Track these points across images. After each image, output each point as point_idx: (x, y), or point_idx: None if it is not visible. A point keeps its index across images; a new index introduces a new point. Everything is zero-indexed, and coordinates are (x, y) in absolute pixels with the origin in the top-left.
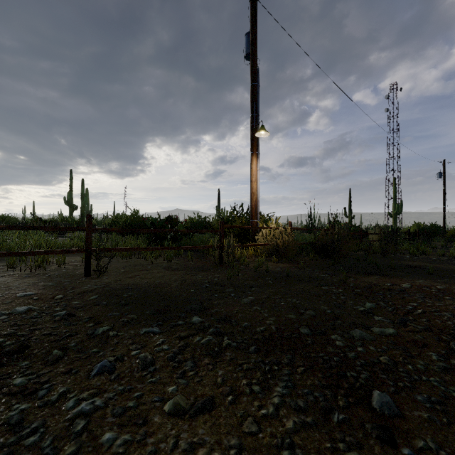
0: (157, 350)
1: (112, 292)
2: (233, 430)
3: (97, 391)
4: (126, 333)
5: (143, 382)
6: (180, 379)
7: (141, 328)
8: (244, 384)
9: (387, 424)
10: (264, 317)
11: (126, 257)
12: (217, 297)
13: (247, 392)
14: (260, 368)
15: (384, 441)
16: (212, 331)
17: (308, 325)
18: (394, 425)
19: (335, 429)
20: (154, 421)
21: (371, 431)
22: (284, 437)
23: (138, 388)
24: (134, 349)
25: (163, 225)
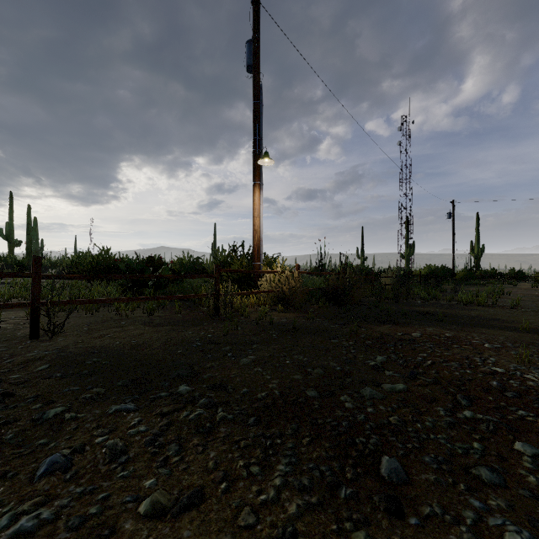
0: (131, 433)
1: (70, 359)
2: (226, 526)
3: (44, 498)
4: (88, 414)
5: (111, 479)
6: (161, 469)
7: (111, 405)
8: (240, 467)
9: (395, 493)
10: (266, 380)
11: (91, 310)
12: (210, 358)
13: (244, 476)
14: (260, 444)
15: (391, 514)
16: (204, 403)
17: (316, 387)
18: (403, 493)
19: (342, 507)
20: (125, 528)
21: (379, 504)
22: (286, 525)
23: (105, 487)
24: (99, 435)
25: (142, 268)
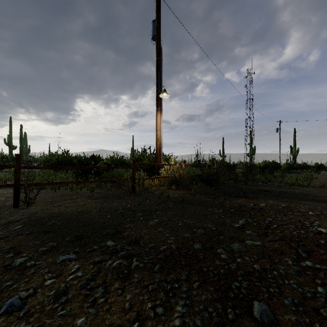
0: (71, 278)
1: (37, 221)
2: None
3: None
4: (43, 262)
5: (52, 317)
6: (90, 309)
7: (59, 255)
8: (149, 308)
9: None
10: (166, 237)
11: (54, 188)
12: (129, 221)
13: (152, 316)
14: (163, 287)
15: None
16: (123, 254)
17: (200, 242)
18: None
19: None
20: None
21: None
22: None
23: (47, 324)
24: (48, 279)
25: (87, 162)
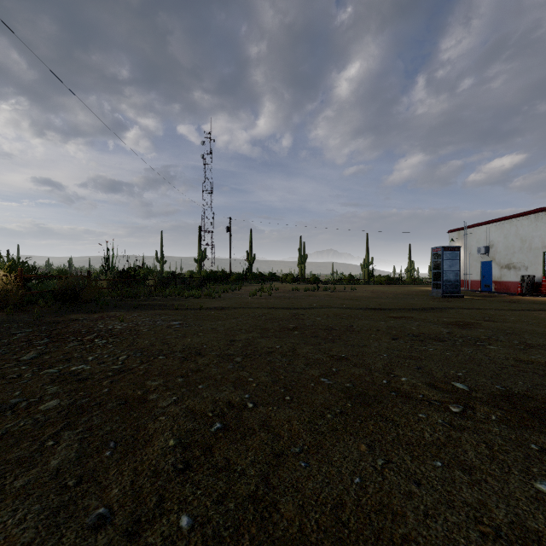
0: None
1: None
2: None
3: None
4: None
5: None
6: None
7: None
8: None
9: None
10: None
11: None
12: None
13: None
14: None
15: None
16: None
17: None
18: None
19: None
20: None
21: None
22: None
23: None
24: None
25: None
